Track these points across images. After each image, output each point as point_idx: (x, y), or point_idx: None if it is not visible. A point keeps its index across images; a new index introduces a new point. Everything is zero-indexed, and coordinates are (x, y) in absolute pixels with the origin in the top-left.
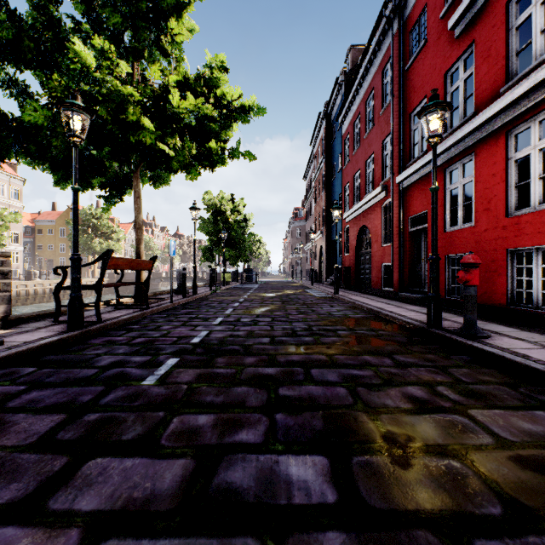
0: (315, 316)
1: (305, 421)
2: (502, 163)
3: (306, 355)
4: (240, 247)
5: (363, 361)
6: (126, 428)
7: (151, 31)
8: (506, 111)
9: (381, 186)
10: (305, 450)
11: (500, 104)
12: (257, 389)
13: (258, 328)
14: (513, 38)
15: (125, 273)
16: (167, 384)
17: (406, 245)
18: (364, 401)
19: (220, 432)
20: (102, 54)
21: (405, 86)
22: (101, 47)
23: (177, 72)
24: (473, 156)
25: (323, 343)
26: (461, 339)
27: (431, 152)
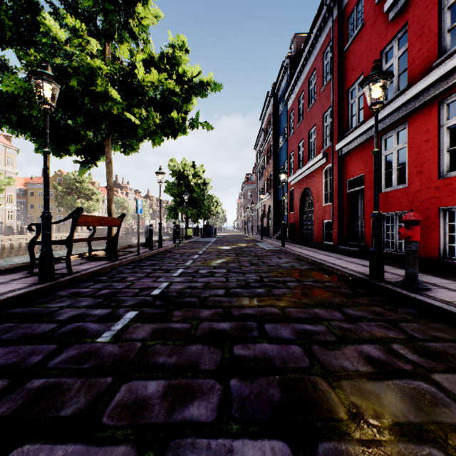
0: (266, 267)
1: (261, 390)
2: (435, 130)
3: (260, 308)
4: (200, 206)
5: (314, 314)
6: (68, 400)
7: (120, 15)
8: (439, 82)
9: (322, 153)
10: (262, 432)
11: (433, 76)
12: (211, 348)
13: (214, 279)
14: (445, 17)
15: (103, 229)
16: (121, 341)
17: (344, 204)
18: (321, 363)
19: (170, 404)
20: (74, 32)
21: (344, 65)
22: (73, 25)
23: (144, 53)
24: (406, 124)
25: (274, 295)
26: (405, 292)
27: (368, 122)
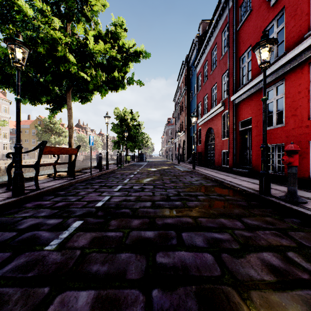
0: (181, 184)
1: (180, 302)
2: (306, 84)
3: (177, 218)
4: (136, 140)
5: (220, 224)
6: None
7: (78, 4)
8: (309, 49)
9: (221, 103)
10: None
11: (305, 44)
12: (138, 255)
13: (144, 193)
14: None
15: None
16: (65, 249)
17: (237, 139)
18: (231, 271)
19: None
20: (42, 12)
21: (237, 40)
22: (41, 7)
23: (95, 31)
24: (283, 81)
25: (188, 207)
26: (288, 204)
27: (254, 80)
